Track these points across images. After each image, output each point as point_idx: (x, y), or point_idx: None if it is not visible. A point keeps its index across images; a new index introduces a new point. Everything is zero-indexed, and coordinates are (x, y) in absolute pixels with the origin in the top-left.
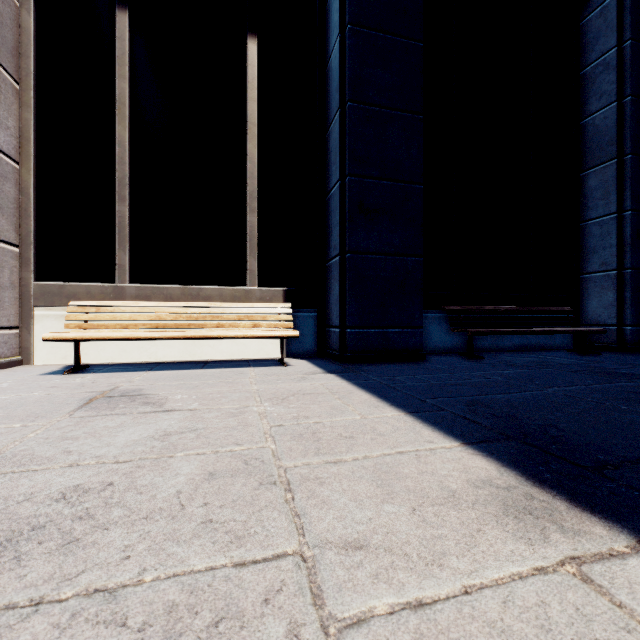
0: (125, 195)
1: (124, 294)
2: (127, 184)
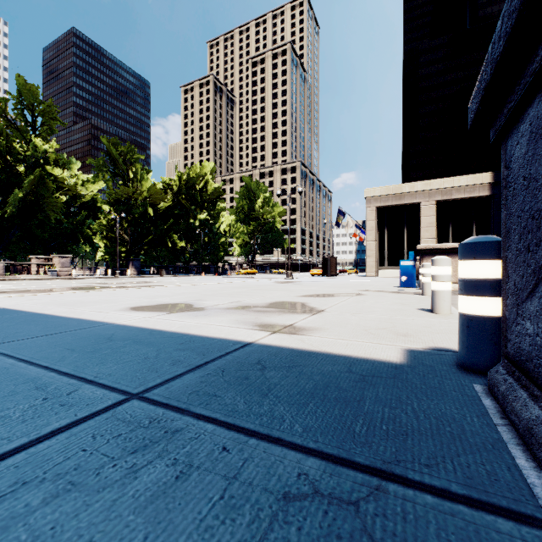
0: None
1: None
2: None
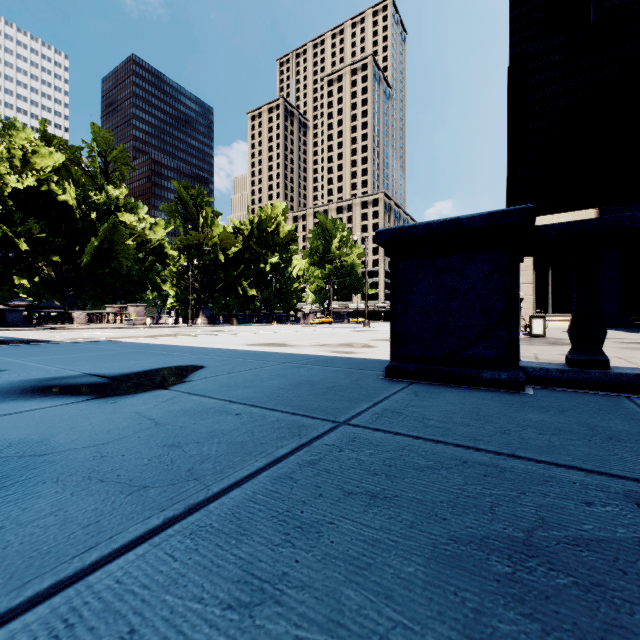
0: (550, 299)
1: (550, 316)
2: (550, 297)
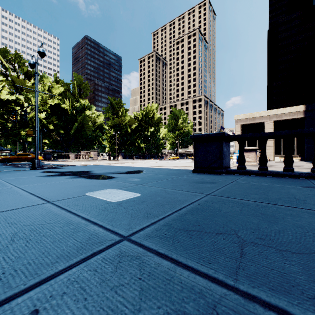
0: (282, 148)
1: (282, 155)
2: (282, 147)
